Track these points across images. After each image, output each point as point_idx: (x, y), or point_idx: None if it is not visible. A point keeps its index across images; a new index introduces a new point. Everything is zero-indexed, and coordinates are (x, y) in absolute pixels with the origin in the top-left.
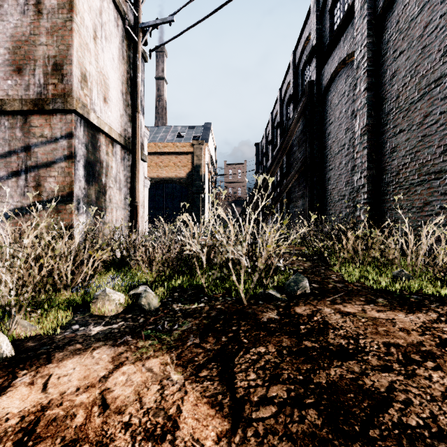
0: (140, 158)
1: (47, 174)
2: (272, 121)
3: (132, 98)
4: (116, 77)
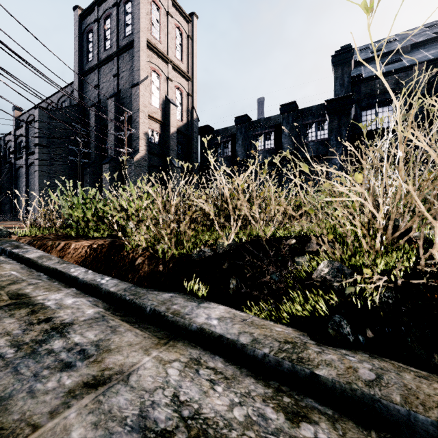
0: None
1: None
2: None
3: None
4: None
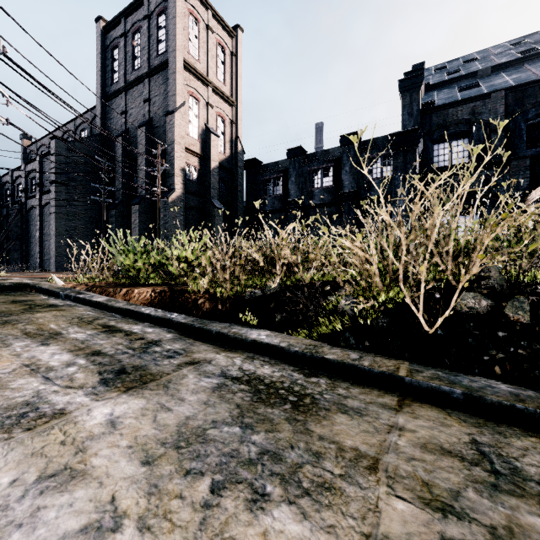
0: None
1: None
2: None
3: None
4: None
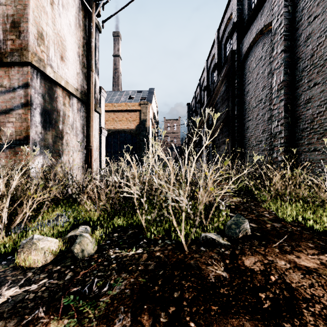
0: (93, 110)
1: (6, 120)
2: (200, 85)
3: (87, 59)
4: (73, 41)
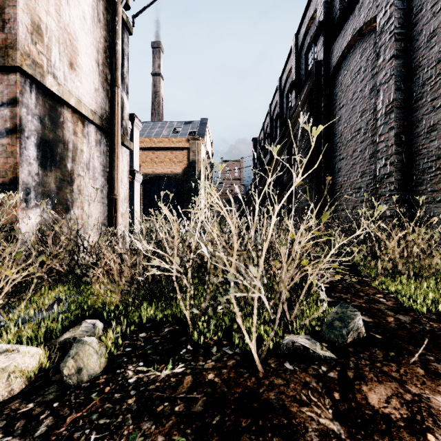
0: (119, 142)
1: None
2: (270, 113)
3: (110, 69)
4: (89, 42)
